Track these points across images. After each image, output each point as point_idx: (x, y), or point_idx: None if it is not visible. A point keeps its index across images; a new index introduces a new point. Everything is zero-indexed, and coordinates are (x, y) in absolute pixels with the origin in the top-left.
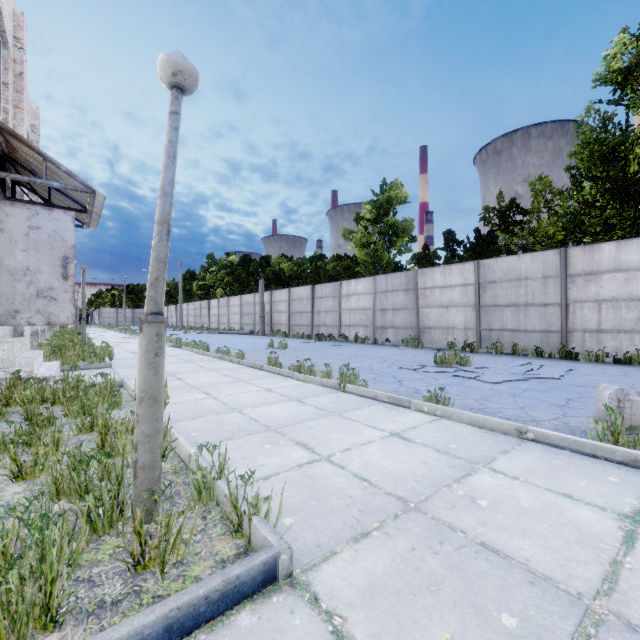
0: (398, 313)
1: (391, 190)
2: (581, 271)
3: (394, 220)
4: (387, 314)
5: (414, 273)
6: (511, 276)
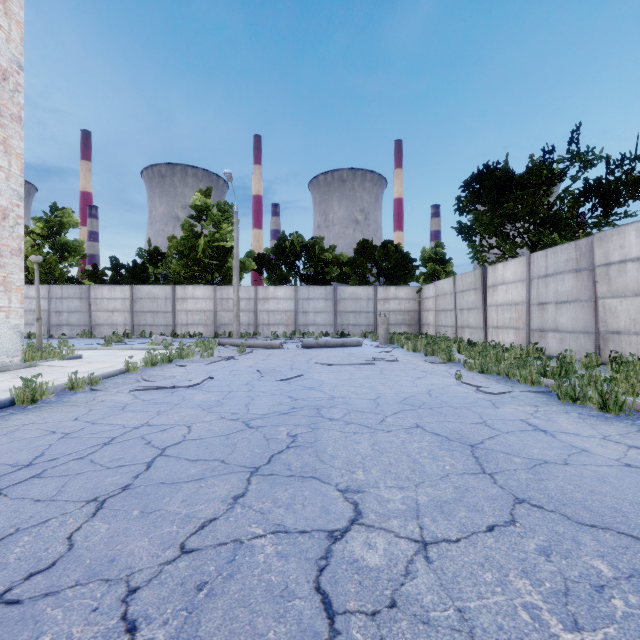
0: (73, 315)
1: (63, 215)
2: (181, 297)
3: (66, 240)
4: (63, 315)
5: (88, 287)
6: (150, 296)
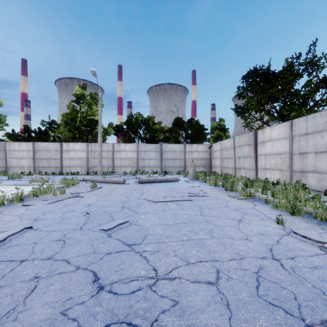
0: None
1: None
2: (66, 150)
3: None
4: None
5: (4, 143)
6: (46, 149)
